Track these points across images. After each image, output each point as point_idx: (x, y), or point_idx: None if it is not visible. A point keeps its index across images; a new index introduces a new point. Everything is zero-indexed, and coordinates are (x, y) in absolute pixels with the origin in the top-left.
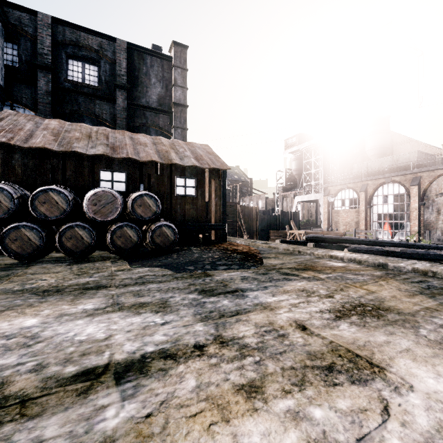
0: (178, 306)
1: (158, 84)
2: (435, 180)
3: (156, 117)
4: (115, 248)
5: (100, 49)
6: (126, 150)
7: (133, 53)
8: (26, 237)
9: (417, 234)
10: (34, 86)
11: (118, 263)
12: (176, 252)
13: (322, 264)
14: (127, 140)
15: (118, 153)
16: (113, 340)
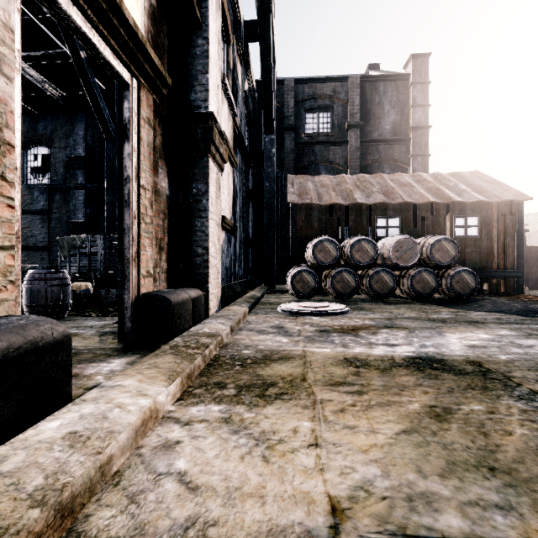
0: None
1: (392, 111)
2: None
3: (390, 149)
4: (414, 292)
5: (334, 94)
6: (398, 194)
7: (365, 86)
8: (346, 279)
9: None
10: (281, 147)
11: (433, 306)
12: (477, 300)
13: None
14: (391, 184)
15: (393, 198)
16: None
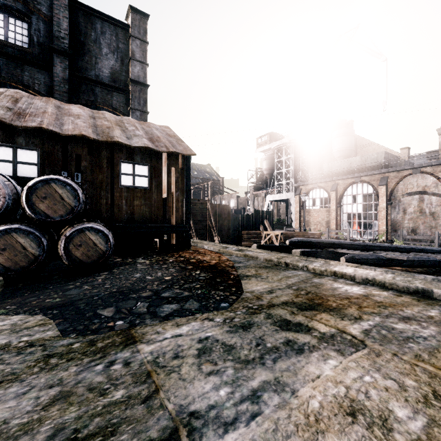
0: None
1: (111, 56)
2: (401, 180)
3: (109, 95)
4: None
5: (31, 0)
6: (40, 118)
7: (78, 13)
8: None
9: (385, 234)
10: None
11: None
12: (110, 269)
13: (332, 291)
14: (49, 108)
15: (25, 120)
16: None
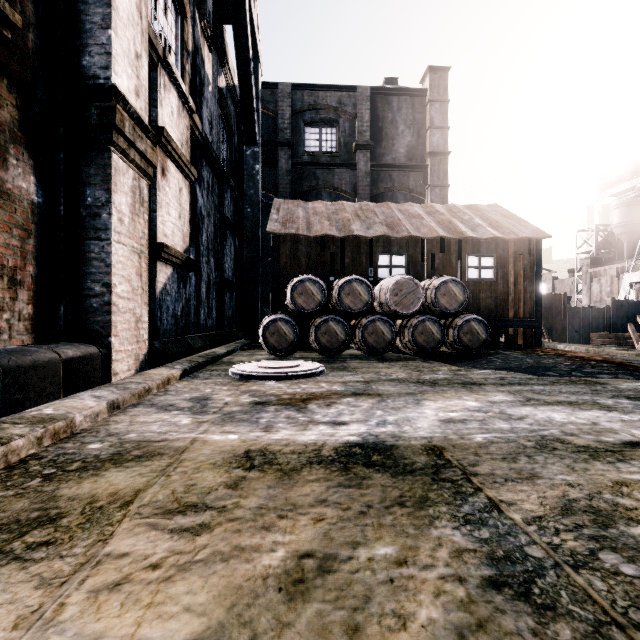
0: (628, 409)
1: (407, 132)
2: None
3: (405, 176)
4: (416, 346)
5: (339, 106)
6: (404, 227)
7: (376, 99)
8: (334, 330)
9: None
10: (275, 167)
11: (435, 363)
12: (489, 355)
13: None
14: (398, 214)
15: (397, 231)
16: (605, 425)
